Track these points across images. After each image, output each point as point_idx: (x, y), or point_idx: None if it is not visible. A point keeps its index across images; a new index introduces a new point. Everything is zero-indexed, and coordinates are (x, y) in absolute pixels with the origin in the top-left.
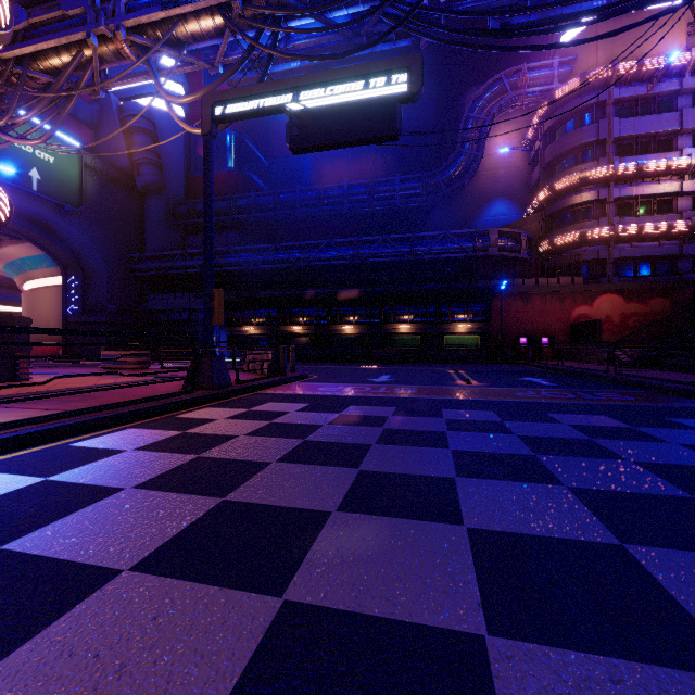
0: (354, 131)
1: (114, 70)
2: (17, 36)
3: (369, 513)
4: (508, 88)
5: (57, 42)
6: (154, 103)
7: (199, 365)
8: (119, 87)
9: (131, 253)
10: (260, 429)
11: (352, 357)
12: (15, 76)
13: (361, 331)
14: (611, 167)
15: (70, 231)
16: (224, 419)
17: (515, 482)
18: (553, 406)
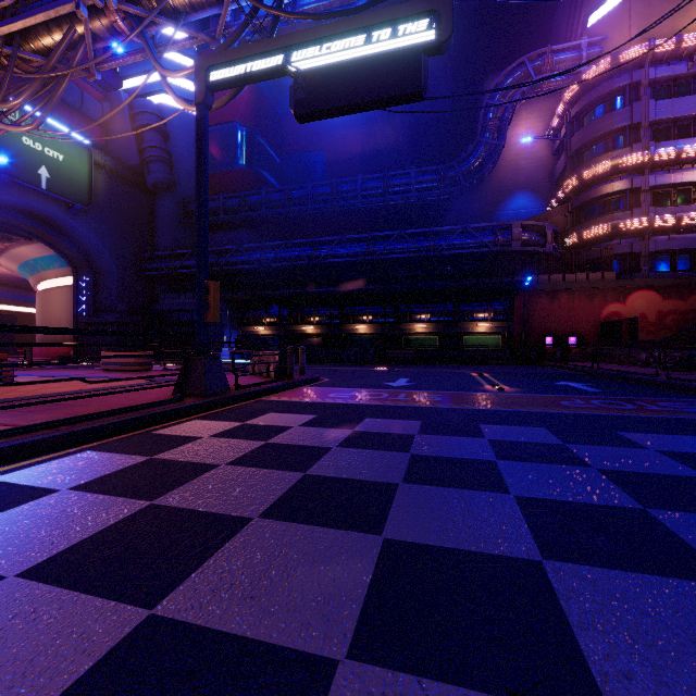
0: (370, 91)
1: (125, 68)
2: (6, 13)
3: (410, 667)
4: (532, 72)
5: (45, 16)
6: (165, 101)
7: (191, 368)
8: (131, 85)
9: (142, 252)
10: (249, 454)
11: (366, 358)
12: (7, 58)
13: (375, 331)
14: (647, 153)
15: (80, 230)
16: (209, 437)
17: (649, 576)
18: (617, 421)
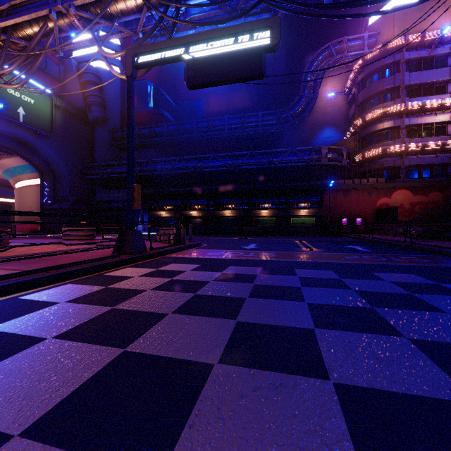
0: (232, 72)
1: None
2: (3, 13)
3: (246, 365)
4: (334, 53)
5: (29, 17)
6: (100, 65)
7: (123, 237)
8: (78, 54)
9: (85, 163)
10: (163, 285)
11: (230, 232)
12: (2, 41)
13: (236, 214)
14: (404, 105)
15: (44, 149)
16: (138, 277)
17: (363, 333)
18: (374, 267)
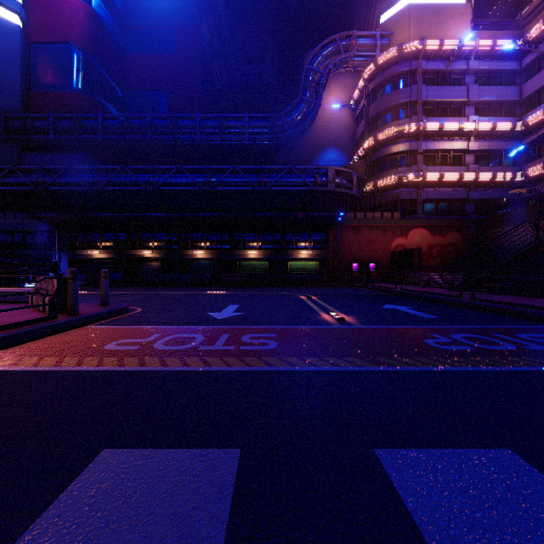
0: None
1: None
2: None
3: None
4: (341, 49)
5: None
6: None
7: None
8: None
9: None
10: None
11: (202, 281)
12: None
13: (212, 256)
14: (421, 124)
15: None
16: None
17: None
18: None
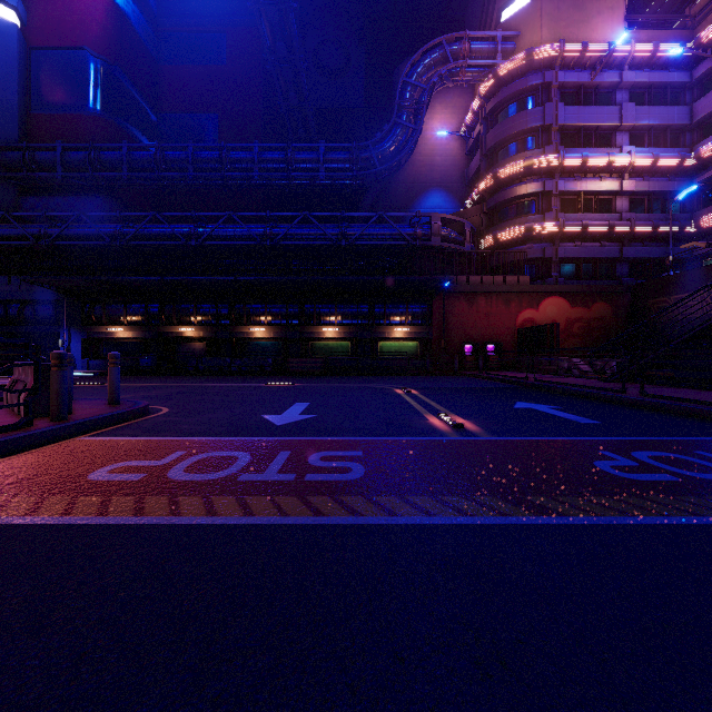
0: None
1: None
2: None
3: None
4: (450, 56)
5: None
6: None
7: None
8: None
9: None
10: None
11: (262, 369)
12: None
13: (275, 335)
14: (558, 157)
15: None
16: None
17: None
18: None
